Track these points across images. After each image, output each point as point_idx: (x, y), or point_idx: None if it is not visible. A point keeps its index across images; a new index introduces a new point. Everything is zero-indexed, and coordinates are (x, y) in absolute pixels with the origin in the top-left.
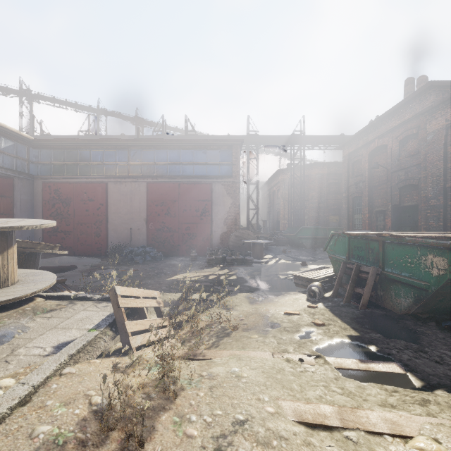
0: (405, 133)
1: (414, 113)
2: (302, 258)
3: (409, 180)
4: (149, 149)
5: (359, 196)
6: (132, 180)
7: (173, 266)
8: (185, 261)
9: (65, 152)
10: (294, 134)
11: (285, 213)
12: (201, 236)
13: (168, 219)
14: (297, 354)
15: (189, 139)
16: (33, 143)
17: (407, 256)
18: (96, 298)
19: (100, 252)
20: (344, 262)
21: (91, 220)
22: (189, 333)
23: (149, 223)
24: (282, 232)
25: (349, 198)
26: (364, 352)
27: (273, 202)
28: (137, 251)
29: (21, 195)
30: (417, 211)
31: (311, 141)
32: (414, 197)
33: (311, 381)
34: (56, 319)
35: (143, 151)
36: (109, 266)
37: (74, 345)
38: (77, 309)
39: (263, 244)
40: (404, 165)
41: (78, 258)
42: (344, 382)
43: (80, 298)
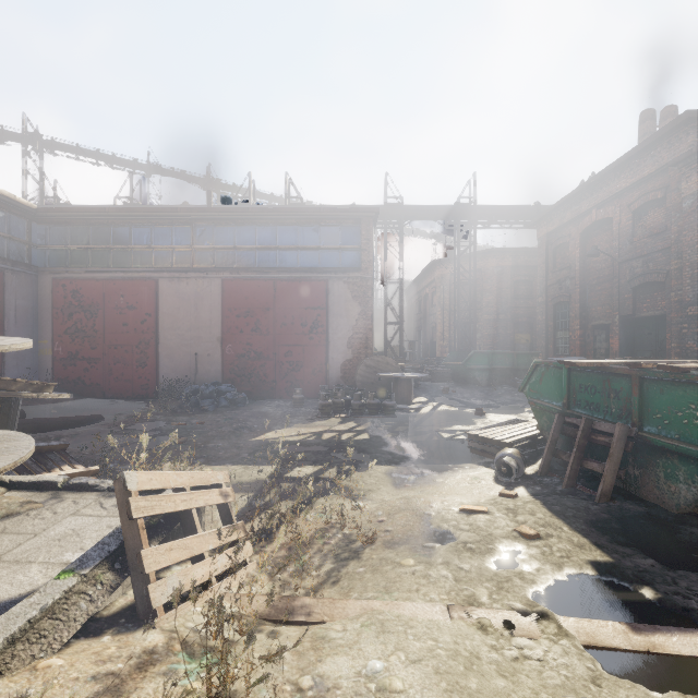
0: (643, 198)
1: (658, 165)
2: (476, 403)
3: (649, 275)
4: (226, 225)
5: (565, 301)
6: (199, 275)
7: (263, 415)
8: (284, 408)
9: (90, 230)
10: (460, 204)
11: (445, 329)
12: (310, 366)
13: (257, 338)
14: (499, 610)
15: (290, 209)
16: (37, 215)
17: (693, 405)
18: (106, 486)
19: (146, 392)
20: (559, 413)
21: (131, 340)
22: (283, 549)
23: (225, 345)
24: (440, 360)
25: (549, 305)
26: (632, 603)
27: (424, 312)
28: (205, 390)
29: (17, 299)
30: (663, 325)
31: (487, 215)
32: (658, 303)
33: (542, 691)
34: (10, 538)
35: (216, 227)
36: (158, 415)
37: (5, 623)
38: (62, 511)
39: (411, 380)
40: (641, 251)
41: (110, 402)
42: (615, 694)
43: (75, 486)
